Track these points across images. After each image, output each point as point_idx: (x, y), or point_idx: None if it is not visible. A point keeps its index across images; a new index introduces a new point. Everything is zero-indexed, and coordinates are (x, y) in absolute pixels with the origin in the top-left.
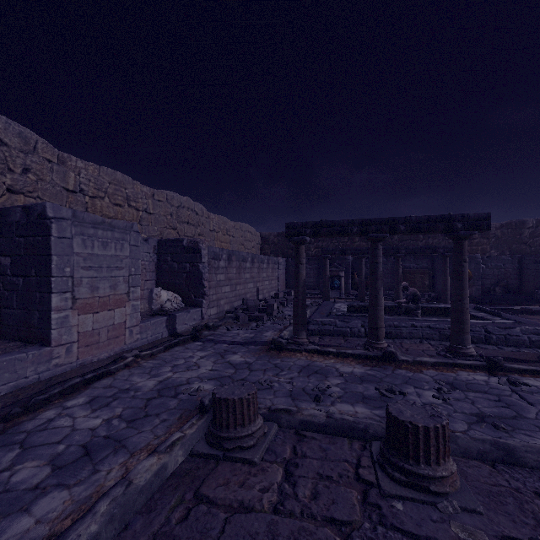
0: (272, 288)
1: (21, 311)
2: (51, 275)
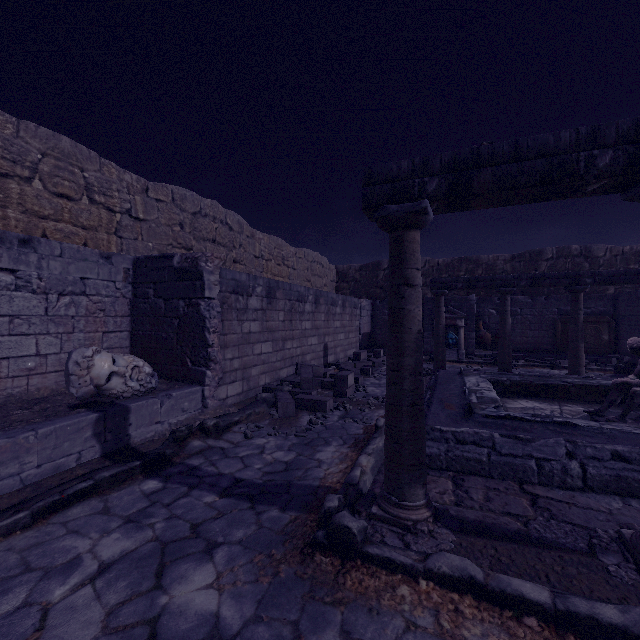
0: (350, 344)
1: None
2: None
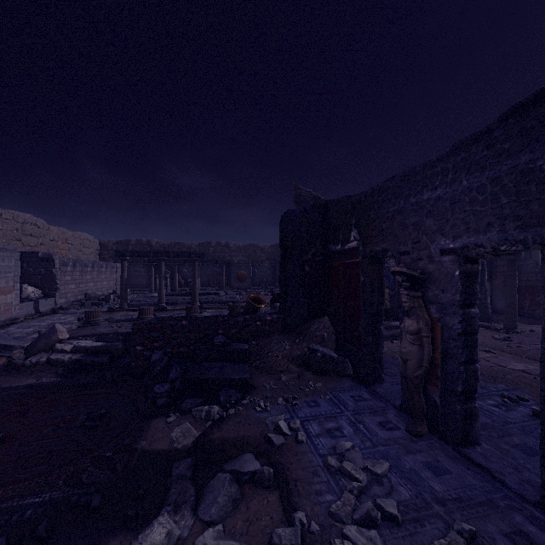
0: (110, 287)
1: None
2: None
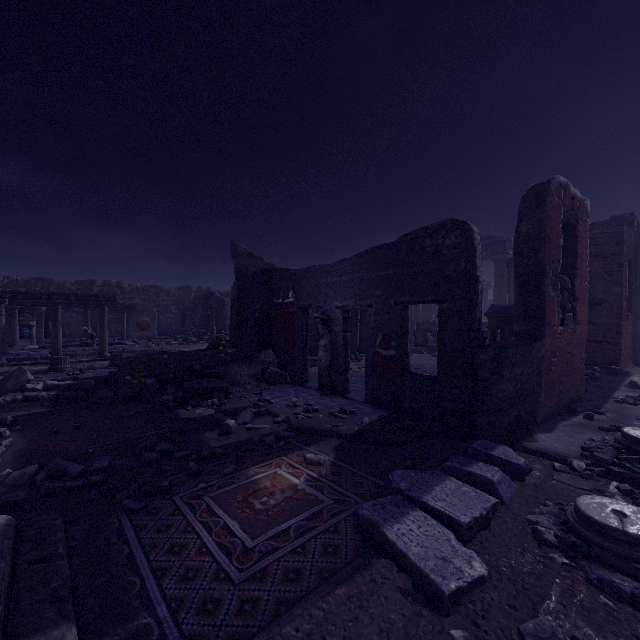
0: None
1: None
2: None
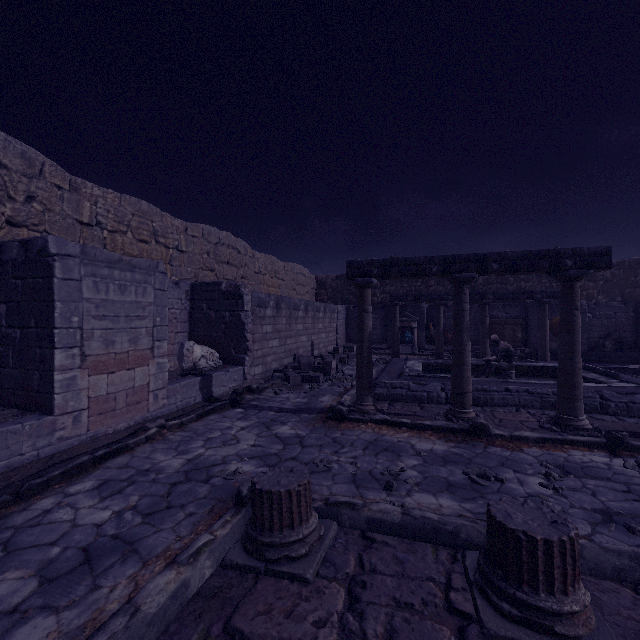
0: (329, 341)
1: (18, 371)
2: (53, 326)
